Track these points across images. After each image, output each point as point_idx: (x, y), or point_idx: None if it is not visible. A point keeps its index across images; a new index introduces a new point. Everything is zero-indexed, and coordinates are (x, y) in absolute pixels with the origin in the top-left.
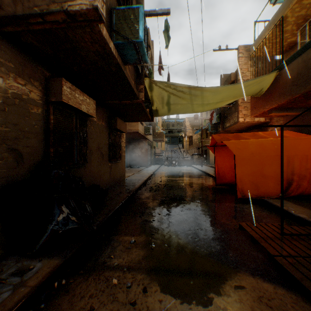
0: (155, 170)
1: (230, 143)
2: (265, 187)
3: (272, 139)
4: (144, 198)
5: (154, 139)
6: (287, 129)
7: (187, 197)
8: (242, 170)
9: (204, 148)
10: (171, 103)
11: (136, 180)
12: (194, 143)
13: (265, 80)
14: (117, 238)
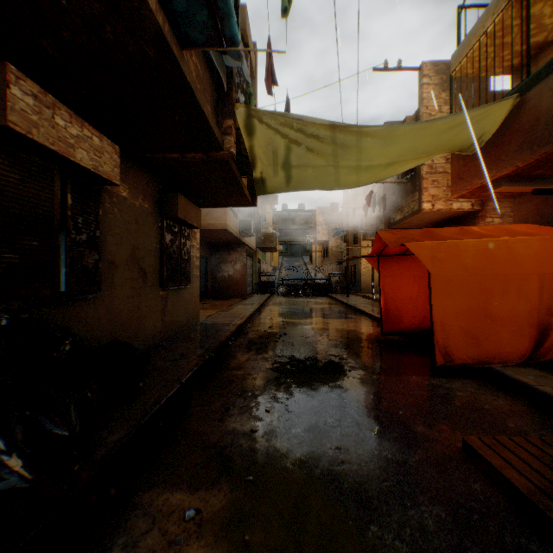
0: (260, 304)
1: (419, 248)
2: (492, 342)
3: (507, 240)
4: (234, 366)
5: (258, 245)
6: (524, 223)
7: (327, 362)
8: (445, 305)
9: (351, 263)
10: (293, 164)
11: (222, 324)
12: (331, 253)
13: (490, 117)
14: (151, 501)
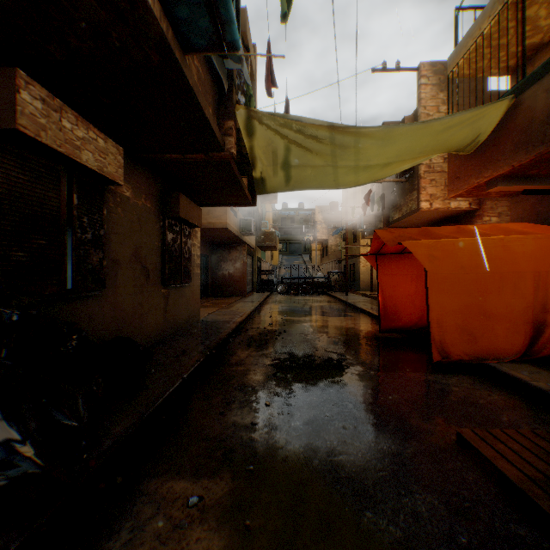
0: (260, 302)
1: (416, 246)
2: (488, 339)
3: (503, 238)
4: (234, 362)
5: (258, 244)
6: (520, 222)
7: (325, 358)
8: (441, 302)
9: (350, 261)
10: (293, 164)
11: (222, 322)
12: (330, 252)
13: (486, 118)
14: (156, 488)
